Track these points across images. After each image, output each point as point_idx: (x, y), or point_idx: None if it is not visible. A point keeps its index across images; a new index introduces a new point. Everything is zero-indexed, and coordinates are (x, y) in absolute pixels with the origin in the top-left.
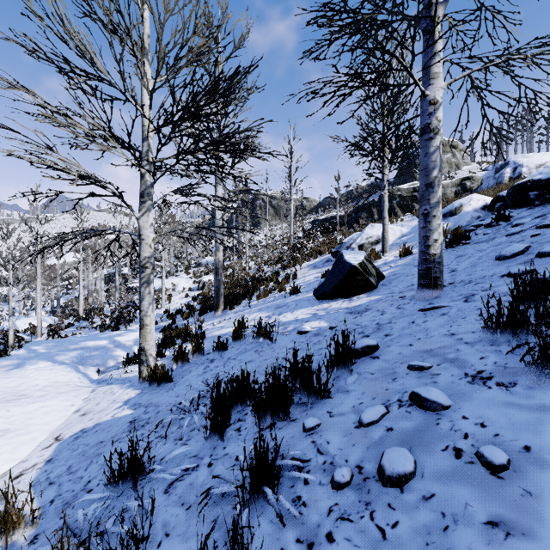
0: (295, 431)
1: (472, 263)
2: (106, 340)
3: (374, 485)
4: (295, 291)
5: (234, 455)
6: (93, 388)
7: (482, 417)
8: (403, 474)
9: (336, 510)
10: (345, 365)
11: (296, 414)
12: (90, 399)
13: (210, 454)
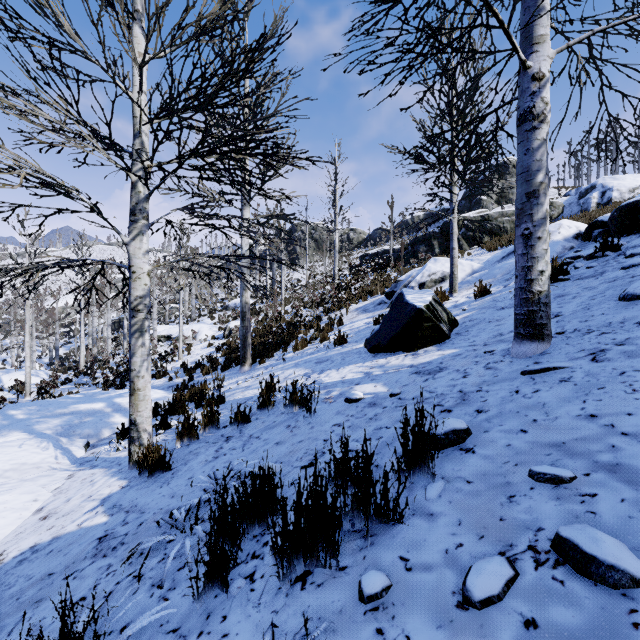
0: (345, 597)
1: (582, 305)
2: (102, 403)
3: None
4: (341, 341)
5: (237, 639)
6: (72, 471)
7: None
8: None
9: None
10: (423, 464)
11: (345, 555)
12: (62, 490)
13: (199, 629)
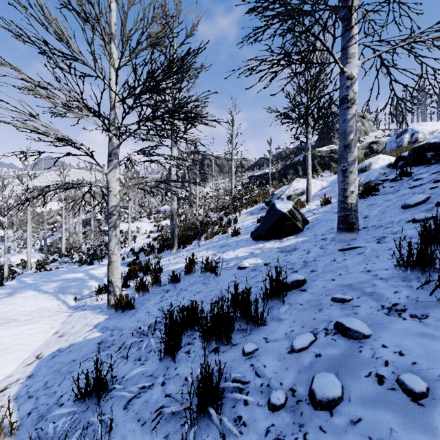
0: (236, 355)
1: (381, 211)
2: (82, 273)
3: (306, 407)
4: (235, 233)
5: (183, 375)
6: (70, 313)
7: (400, 346)
8: (332, 399)
9: (273, 430)
10: (278, 297)
11: (236, 339)
12: (67, 322)
13: (163, 373)
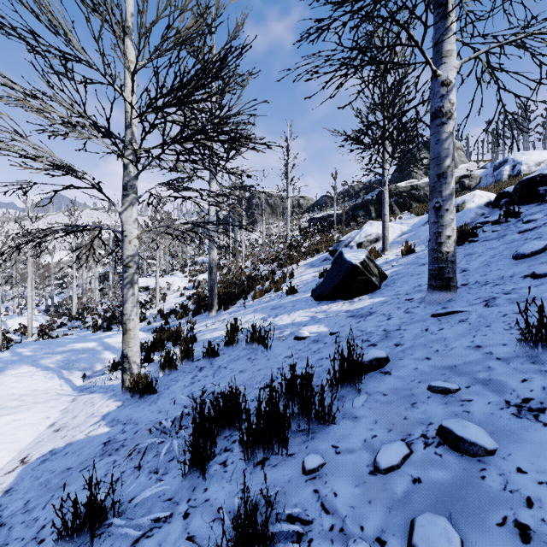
0: (292, 472)
1: (484, 262)
2: (94, 342)
3: None
4: (291, 291)
5: (216, 502)
6: (74, 396)
7: (546, 471)
8: None
9: None
10: (352, 383)
11: (293, 446)
12: (68, 410)
13: (187, 497)
